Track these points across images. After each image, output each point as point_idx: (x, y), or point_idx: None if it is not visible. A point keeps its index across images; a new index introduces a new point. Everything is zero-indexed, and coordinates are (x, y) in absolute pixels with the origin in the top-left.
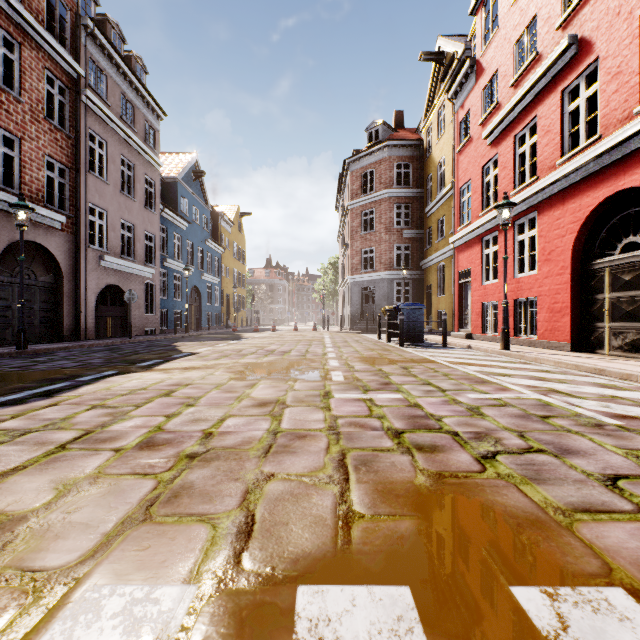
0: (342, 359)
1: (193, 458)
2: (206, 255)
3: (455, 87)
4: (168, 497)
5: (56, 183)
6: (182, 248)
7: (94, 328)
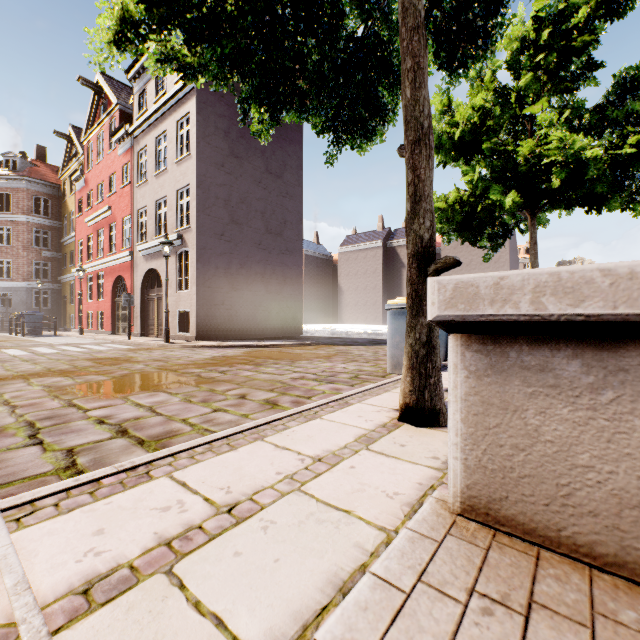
0: None
1: None
2: None
3: (75, 178)
4: None
5: None
6: None
7: None
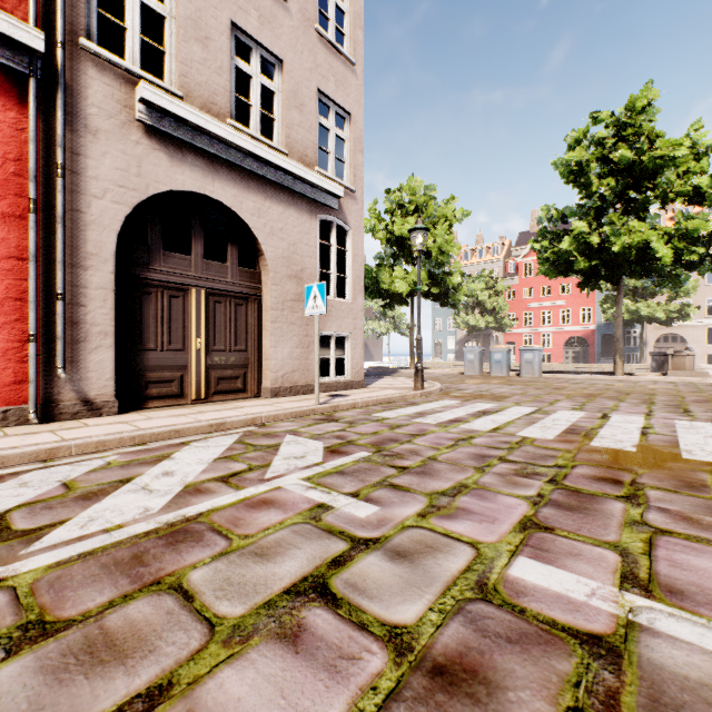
0: None
1: None
2: None
3: None
4: None
5: None
6: None
7: None
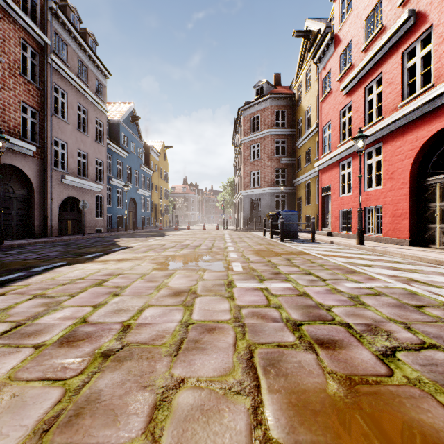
0: (239, 252)
1: (107, 357)
2: (140, 176)
3: (319, 54)
4: (69, 416)
5: (29, 122)
6: (123, 171)
7: (57, 228)
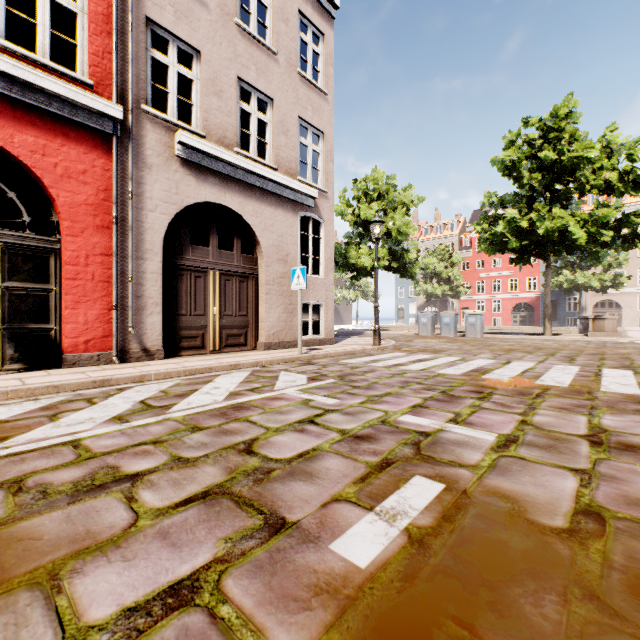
0: None
1: None
2: None
3: None
4: None
5: None
6: None
7: None
